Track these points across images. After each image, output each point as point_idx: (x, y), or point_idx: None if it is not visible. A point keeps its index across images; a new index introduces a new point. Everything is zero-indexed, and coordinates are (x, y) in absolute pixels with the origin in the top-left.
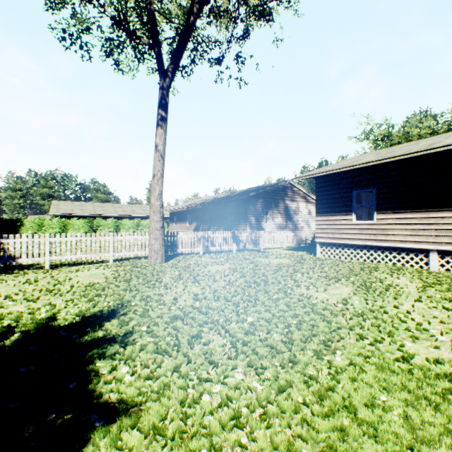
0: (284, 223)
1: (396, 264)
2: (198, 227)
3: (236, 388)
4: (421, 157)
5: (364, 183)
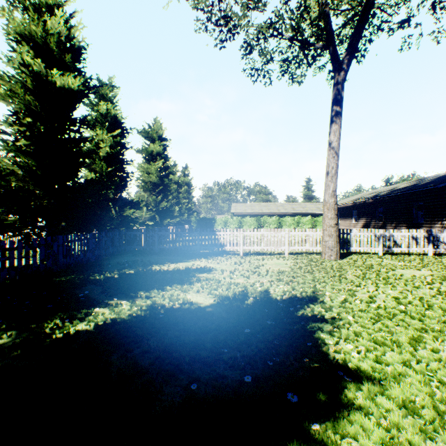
0: None
1: None
2: (366, 224)
3: None
4: None
5: None
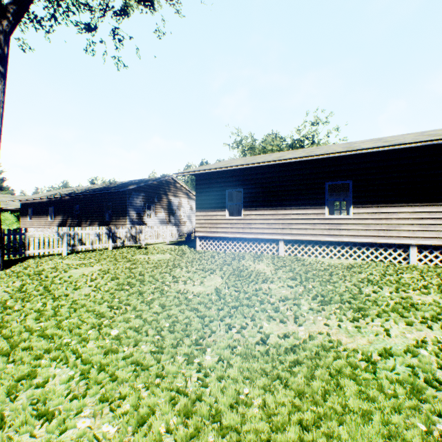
0: (167, 218)
1: (258, 252)
2: (64, 222)
3: None
4: (274, 166)
5: (235, 183)
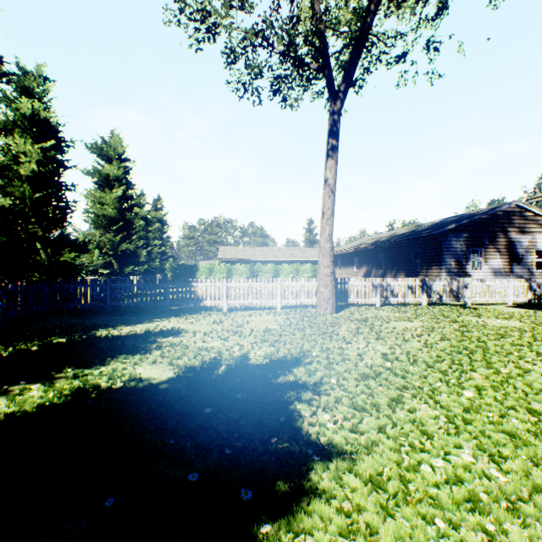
0: (506, 267)
1: None
2: (368, 273)
3: (464, 469)
4: None
5: None
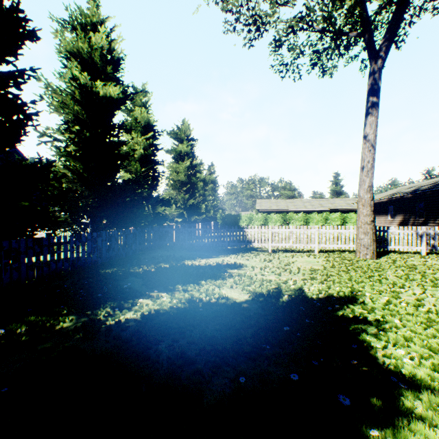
0: None
1: None
2: (404, 221)
3: None
4: None
5: None
